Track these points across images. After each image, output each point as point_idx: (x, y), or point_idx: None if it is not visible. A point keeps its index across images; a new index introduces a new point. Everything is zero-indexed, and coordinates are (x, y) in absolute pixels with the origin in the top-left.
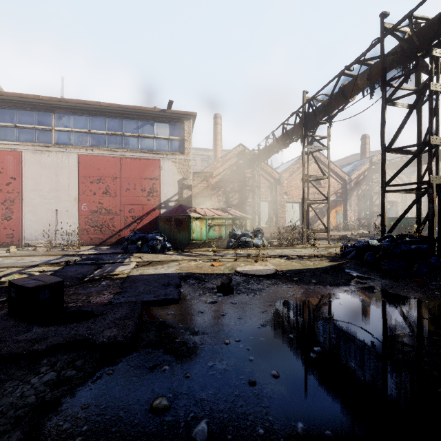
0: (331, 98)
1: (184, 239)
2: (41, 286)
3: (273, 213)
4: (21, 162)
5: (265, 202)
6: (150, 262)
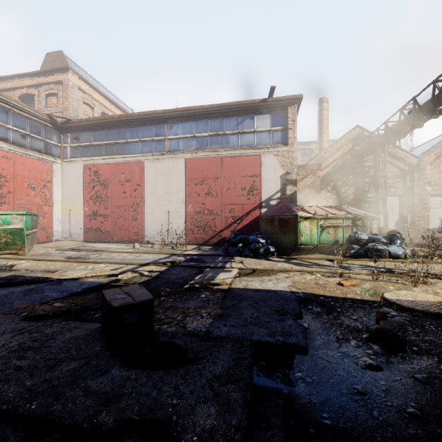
0: None
1: (289, 243)
2: (127, 305)
3: (406, 211)
4: (144, 170)
5: (394, 197)
6: (253, 270)
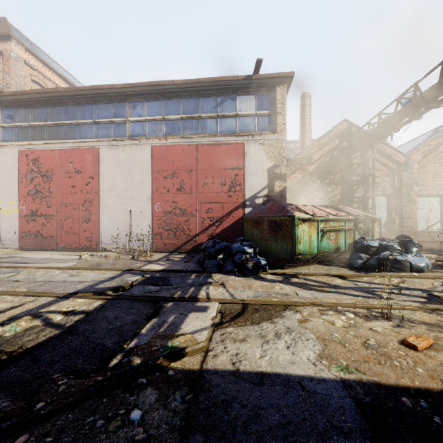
0: None
1: (283, 252)
2: None
3: (394, 212)
4: (99, 159)
5: (382, 197)
6: (243, 303)
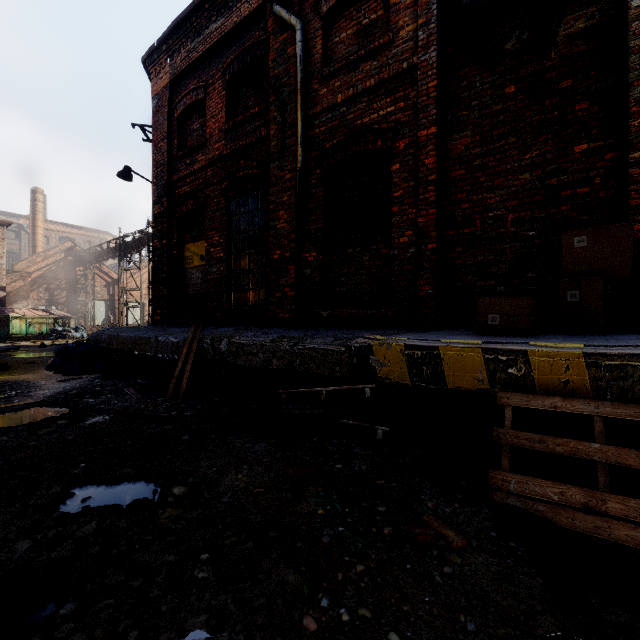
0: (134, 242)
1: (3, 334)
2: None
3: (111, 312)
4: None
5: (102, 302)
6: None
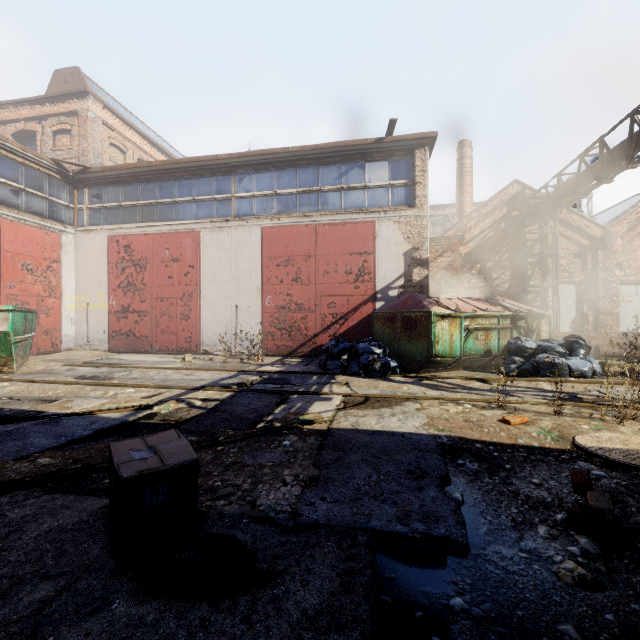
0: None
1: (419, 353)
2: (149, 474)
3: (587, 305)
4: (199, 245)
5: (569, 286)
6: (366, 397)
